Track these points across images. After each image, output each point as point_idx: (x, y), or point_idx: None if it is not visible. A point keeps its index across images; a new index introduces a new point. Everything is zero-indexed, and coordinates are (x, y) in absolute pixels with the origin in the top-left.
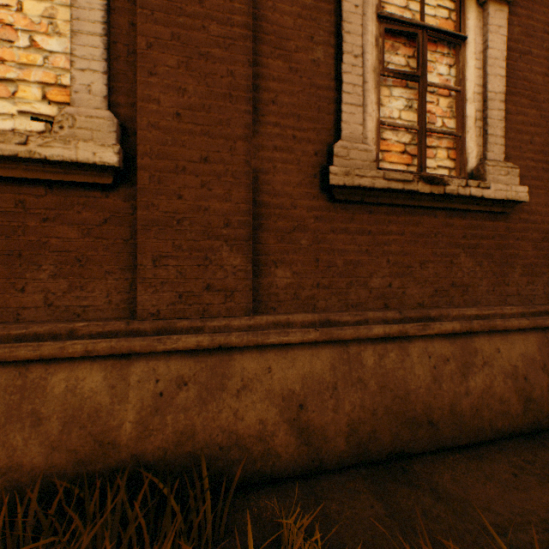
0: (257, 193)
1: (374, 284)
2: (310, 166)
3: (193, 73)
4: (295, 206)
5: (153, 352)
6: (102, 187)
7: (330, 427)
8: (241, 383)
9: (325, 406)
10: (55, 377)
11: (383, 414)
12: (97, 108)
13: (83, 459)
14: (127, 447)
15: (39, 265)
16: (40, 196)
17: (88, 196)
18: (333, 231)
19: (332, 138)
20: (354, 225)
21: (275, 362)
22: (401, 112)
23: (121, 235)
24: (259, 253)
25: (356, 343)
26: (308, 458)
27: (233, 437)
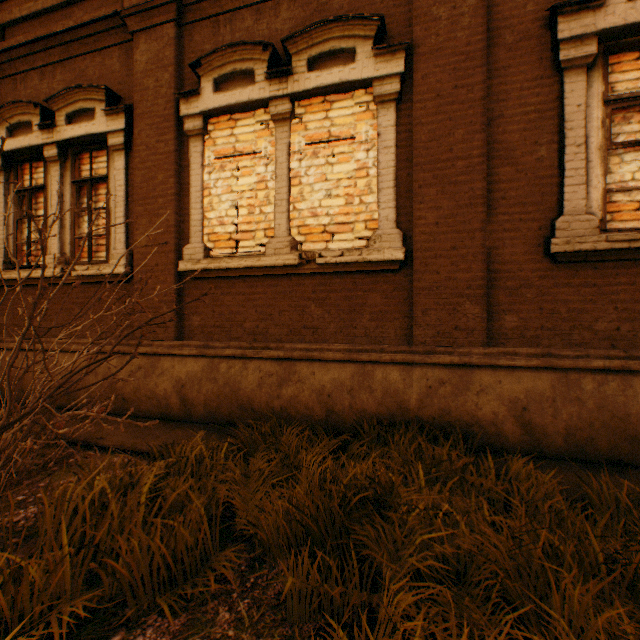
0: (490, 263)
1: (599, 327)
2: (533, 239)
3: (445, 196)
4: (520, 269)
5: (424, 364)
6: (392, 271)
7: (549, 427)
8: (479, 387)
9: (544, 412)
10: (376, 371)
11: (600, 427)
12: (390, 228)
13: (392, 413)
14: (413, 411)
15: (362, 315)
16: (363, 278)
17: (385, 277)
18: (555, 286)
19: (554, 214)
20: (577, 279)
21: (504, 378)
22: (636, 173)
23: (402, 297)
24: (491, 305)
25: (575, 372)
26: (529, 445)
27: (474, 419)
